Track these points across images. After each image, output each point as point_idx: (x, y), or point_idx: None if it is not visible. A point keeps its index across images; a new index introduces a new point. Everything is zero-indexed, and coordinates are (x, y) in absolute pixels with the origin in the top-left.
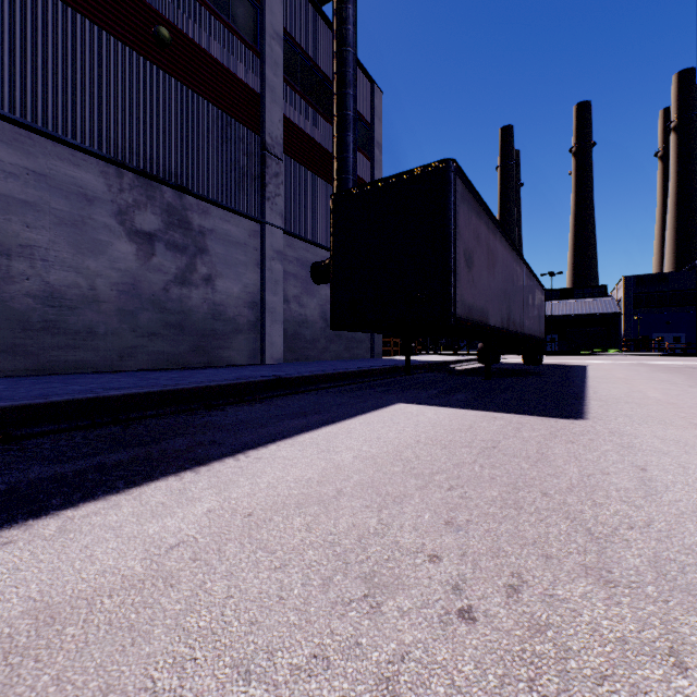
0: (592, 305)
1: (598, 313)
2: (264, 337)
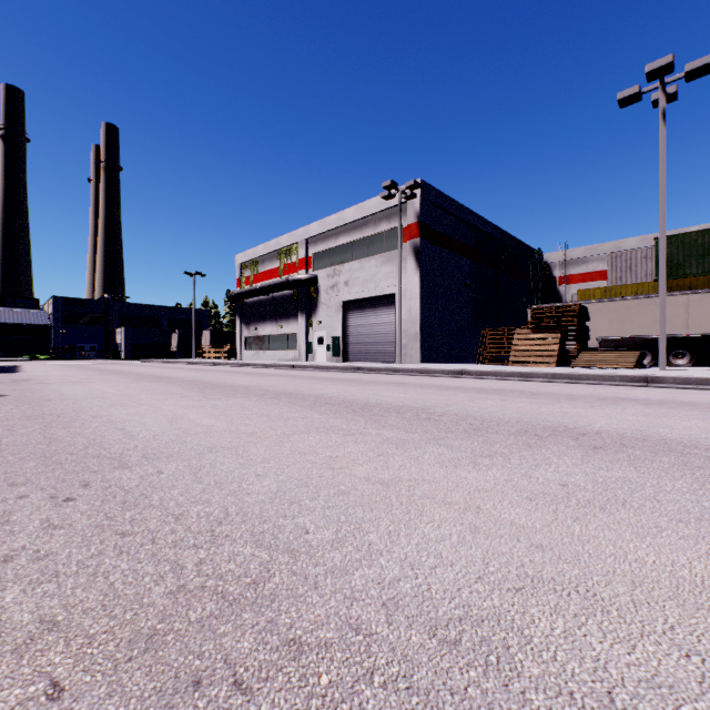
0: (26, 316)
1: (31, 323)
2: None
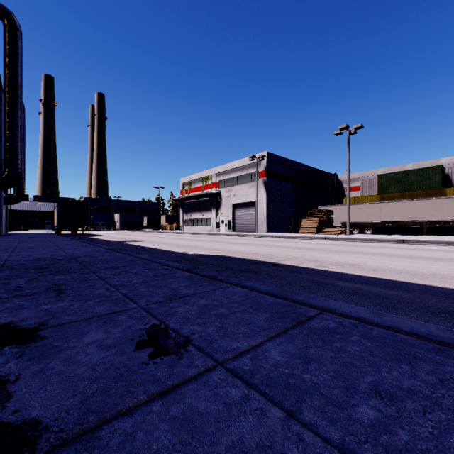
0: None
1: None
2: (2, 225)
